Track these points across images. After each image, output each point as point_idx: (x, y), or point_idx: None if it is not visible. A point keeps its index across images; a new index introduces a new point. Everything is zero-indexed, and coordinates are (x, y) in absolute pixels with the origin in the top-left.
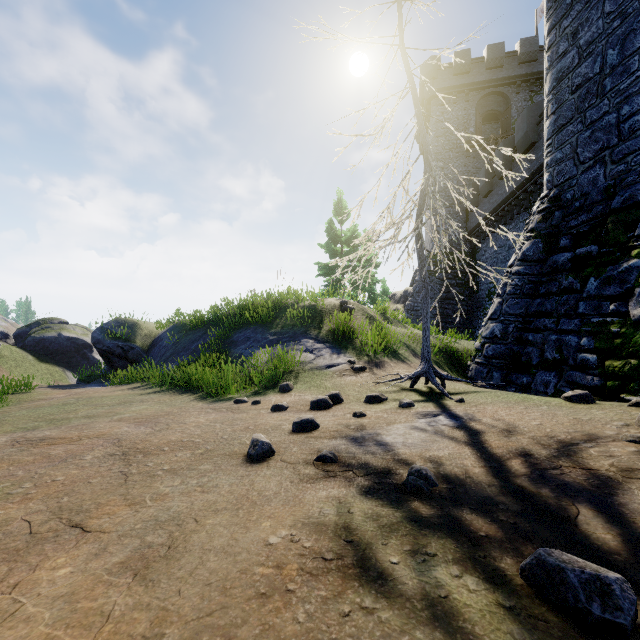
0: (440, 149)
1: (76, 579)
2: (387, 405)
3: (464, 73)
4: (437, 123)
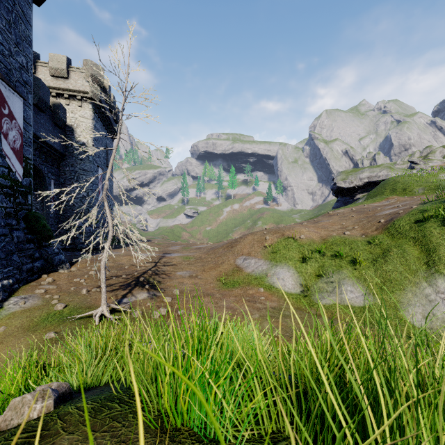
0: None
1: (186, 282)
2: (135, 310)
3: None
4: None
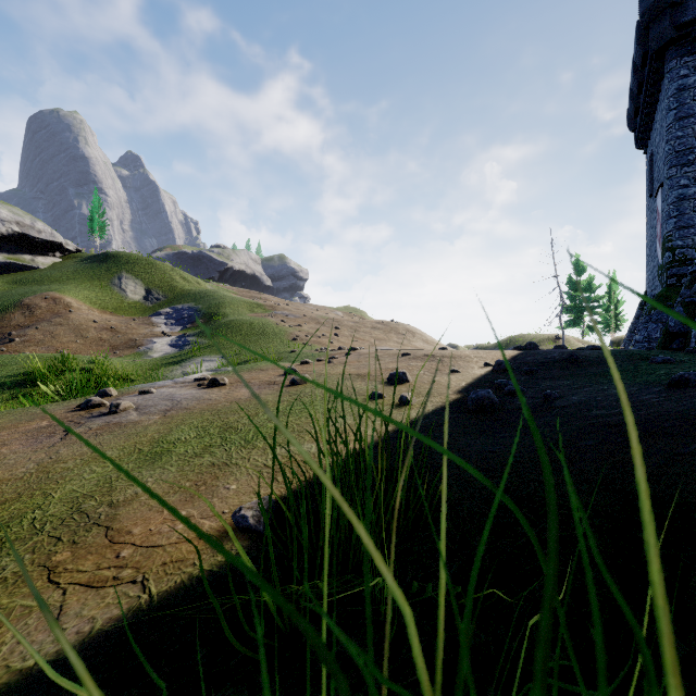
0: None
1: None
2: None
3: None
4: None
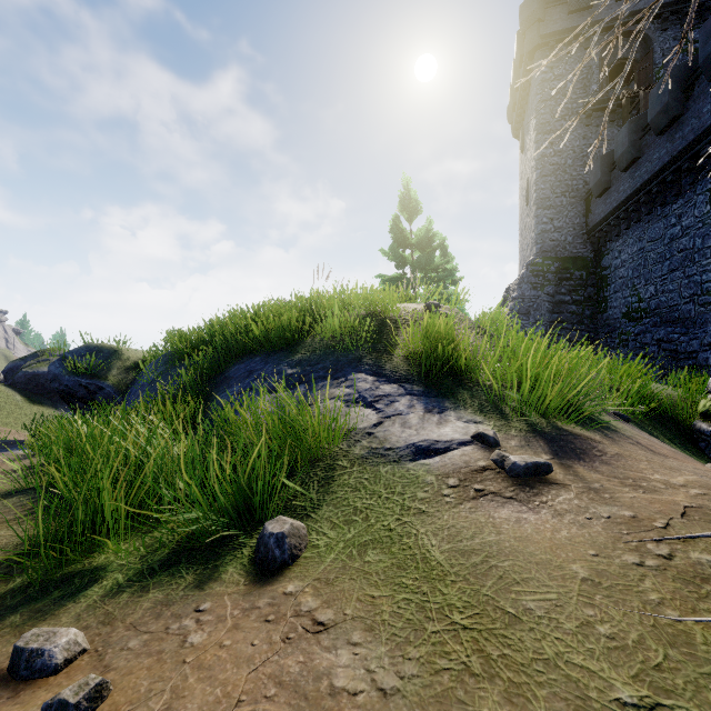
0: (548, 118)
1: None
2: None
3: (584, 9)
4: (544, 82)
